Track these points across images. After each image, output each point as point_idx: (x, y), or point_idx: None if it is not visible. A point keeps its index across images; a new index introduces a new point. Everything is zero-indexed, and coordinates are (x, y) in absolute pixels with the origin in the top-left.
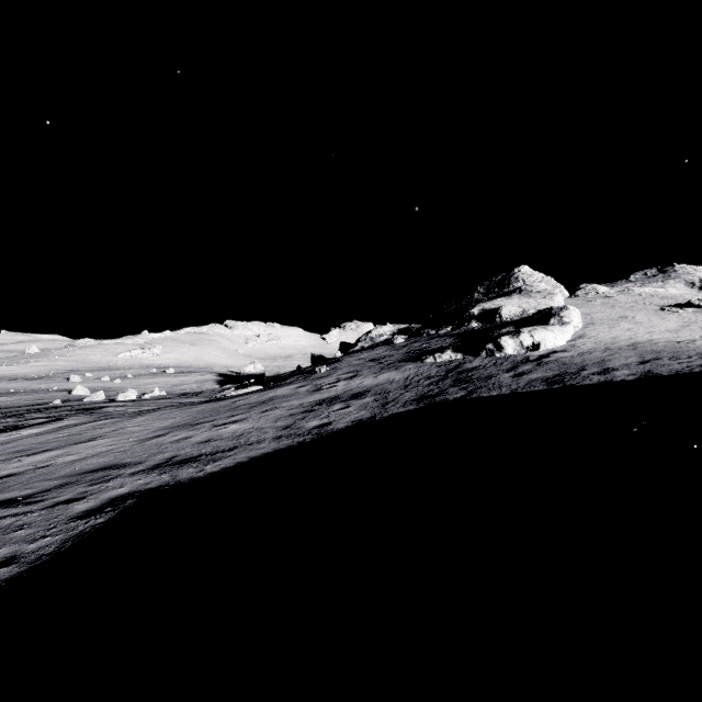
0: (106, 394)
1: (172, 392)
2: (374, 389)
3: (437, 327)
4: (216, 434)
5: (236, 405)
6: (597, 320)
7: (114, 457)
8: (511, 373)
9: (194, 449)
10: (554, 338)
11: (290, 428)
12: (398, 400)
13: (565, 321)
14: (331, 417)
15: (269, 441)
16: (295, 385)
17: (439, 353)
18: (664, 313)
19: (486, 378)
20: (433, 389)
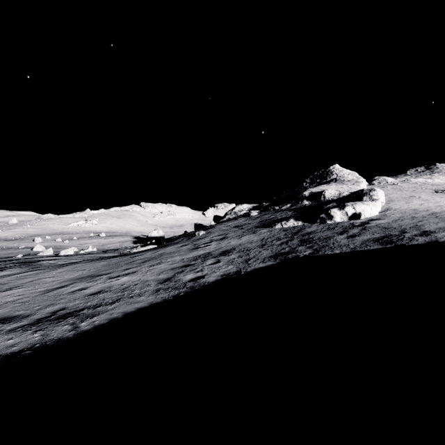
0: (57, 250)
1: (102, 248)
2: (238, 248)
3: (279, 204)
4: (107, 286)
5: (133, 259)
6: (394, 199)
7: (11, 309)
8: (344, 235)
9: (82, 301)
10: (370, 210)
11: (169, 281)
12: (258, 257)
13: (374, 199)
14: (204, 271)
15: (148, 294)
16: (180, 244)
17: (285, 221)
18: (439, 194)
19: (325, 239)
20: (285, 248)
